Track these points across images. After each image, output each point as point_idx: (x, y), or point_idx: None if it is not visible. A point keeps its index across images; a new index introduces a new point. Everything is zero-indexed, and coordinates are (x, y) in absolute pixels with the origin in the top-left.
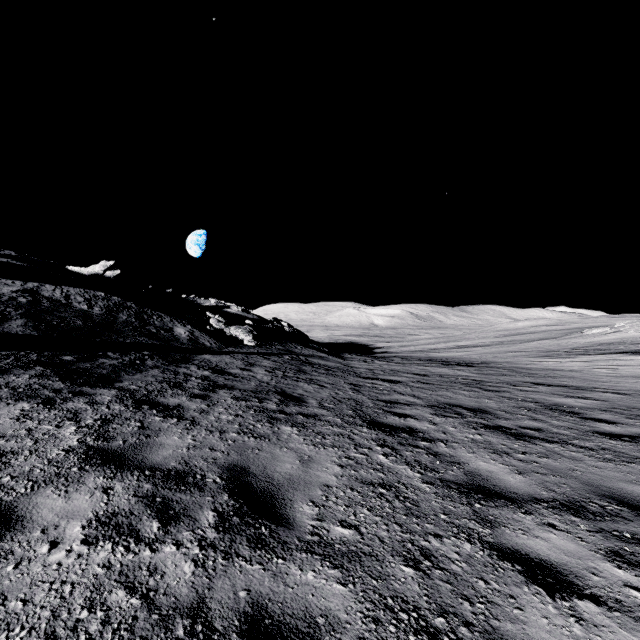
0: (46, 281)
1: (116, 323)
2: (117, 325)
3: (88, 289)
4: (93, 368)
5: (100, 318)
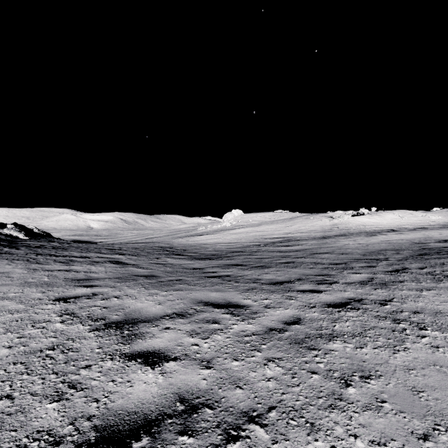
0: None
1: None
2: None
3: None
4: None
5: None
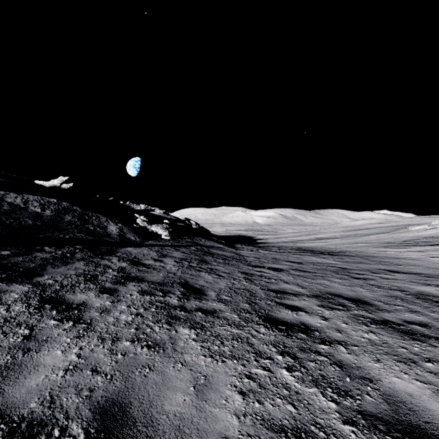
0: (11, 190)
1: (61, 222)
2: (62, 224)
3: (44, 197)
4: (23, 262)
5: (49, 218)
